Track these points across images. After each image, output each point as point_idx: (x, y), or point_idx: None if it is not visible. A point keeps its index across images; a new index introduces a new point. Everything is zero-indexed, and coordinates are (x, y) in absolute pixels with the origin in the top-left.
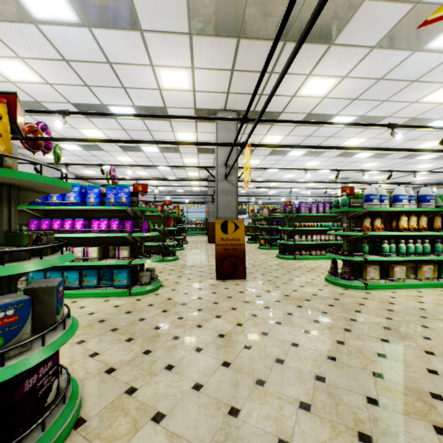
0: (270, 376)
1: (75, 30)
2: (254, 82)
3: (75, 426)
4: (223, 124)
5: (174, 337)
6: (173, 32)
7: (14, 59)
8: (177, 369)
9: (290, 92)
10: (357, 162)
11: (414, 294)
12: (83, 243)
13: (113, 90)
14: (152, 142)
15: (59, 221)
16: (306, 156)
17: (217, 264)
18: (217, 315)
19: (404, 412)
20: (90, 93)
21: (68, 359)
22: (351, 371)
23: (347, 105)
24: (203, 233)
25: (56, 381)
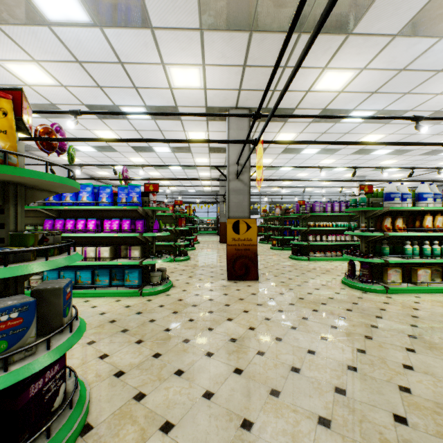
0: (285, 386)
1: (87, 30)
2: (267, 77)
3: (81, 433)
4: (235, 122)
5: (185, 340)
6: (184, 28)
7: (29, 63)
8: (187, 375)
9: (304, 87)
10: (375, 159)
11: (440, 299)
12: (95, 243)
13: (124, 90)
14: (163, 140)
15: (72, 221)
16: (321, 154)
17: (229, 264)
18: (229, 318)
19: (438, 435)
20: (102, 94)
21: (78, 360)
22: (375, 384)
23: (365, 99)
24: (215, 233)
25: (63, 384)
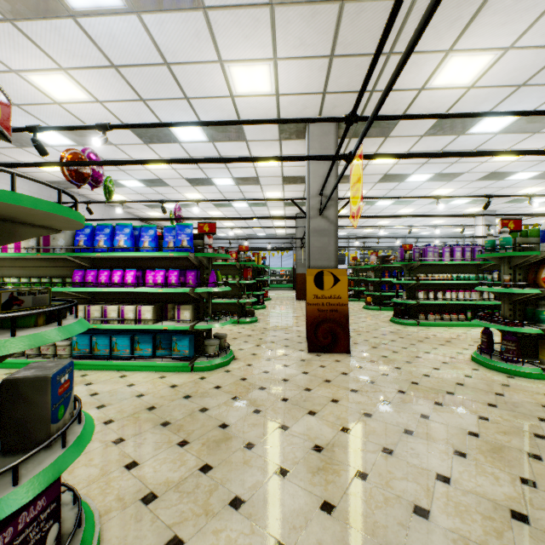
0: None
1: (121, 19)
2: (362, 71)
3: None
4: (317, 140)
5: (247, 444)
6: (247, 4)
7: (56, 72)
8: (248, 509)
9: (416, 83)
10: (511, 187)
11: None
12: (137, 300)
13: (173, 103)
14: (218, 160)
15: (106, 272)
16: (434, 182)
17: (309, 330)
18: (310, 411)
19: None
20: (147, 110)
21: (96, 470)
22: None
23: (506, 97)
24: (290, 287)
25: (54, 526)
